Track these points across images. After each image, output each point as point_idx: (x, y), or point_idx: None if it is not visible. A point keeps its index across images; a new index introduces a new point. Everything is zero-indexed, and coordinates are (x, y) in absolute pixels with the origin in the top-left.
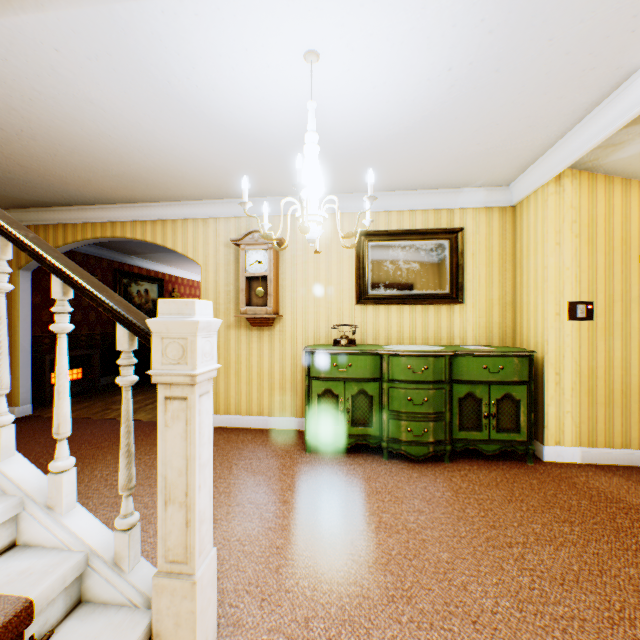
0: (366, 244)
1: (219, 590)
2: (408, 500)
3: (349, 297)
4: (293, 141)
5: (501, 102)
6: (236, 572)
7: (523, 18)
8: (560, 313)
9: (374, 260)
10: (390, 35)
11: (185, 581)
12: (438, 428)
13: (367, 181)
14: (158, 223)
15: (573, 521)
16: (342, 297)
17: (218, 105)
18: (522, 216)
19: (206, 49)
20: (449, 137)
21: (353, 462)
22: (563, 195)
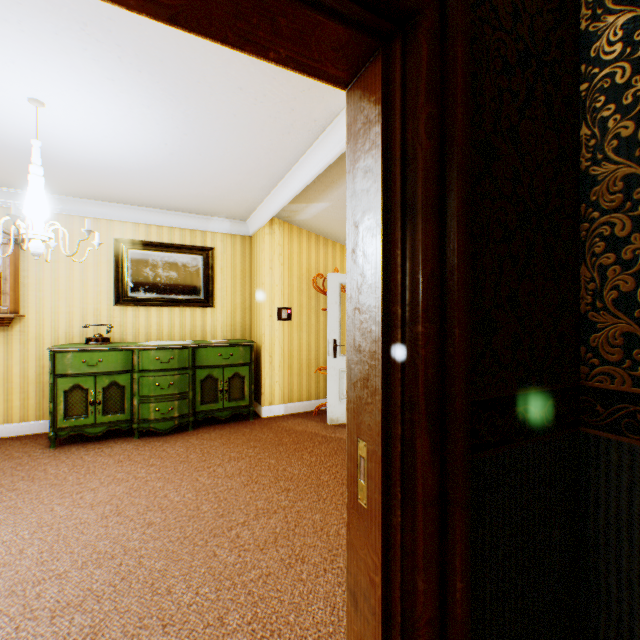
0: (126, 251)
1: None
2: (146, 460)
3: (108, 298)
4: (29, 150)
5: (214, 172)
6: None
7: (204, 135)
8: (273, 315)
9: (135, 266)
10: (110, 113)
11: None
12: (184, 405)
13: (123, 196)
14: None
15: (258, 446)
16: (100, 298)
17: None
18: (255, 245)
19: None
20: (185, 182)
21: (104, 446)
22: (275, 236)
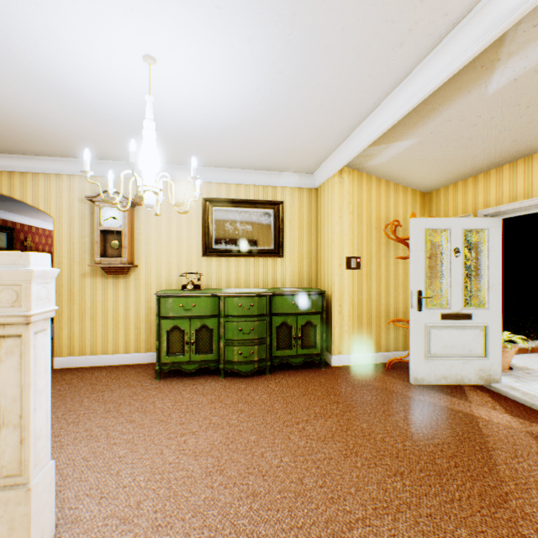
0: (211, 208)
1: (60, 500)
2: (234, 404)
3: (197, 250)
4: (142, 119)
5: (296, 118)
6: (79, 483)
7: (299, 69)
8: (342, 264)
9: (217, 221)
10: (211, 58)
11: (20, 490)
12: (262, 350)
13: (210, 158)
14: (4, 174)
15: (340, 401)
16: (191, 250)
17: (65, 79)
18: (321, 196)
19: (49, 33)
20: (266, 135)
21: (196, 383)
22: (343, 185)
